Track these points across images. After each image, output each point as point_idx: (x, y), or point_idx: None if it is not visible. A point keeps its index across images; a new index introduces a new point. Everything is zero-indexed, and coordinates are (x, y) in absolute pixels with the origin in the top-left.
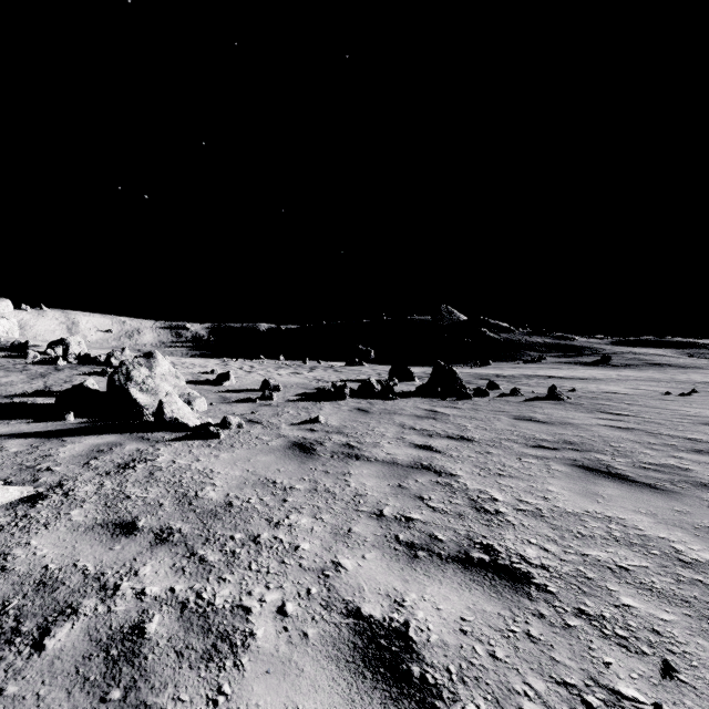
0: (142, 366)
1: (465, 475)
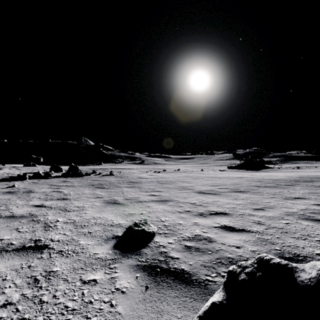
0: None
1: (66, 191)
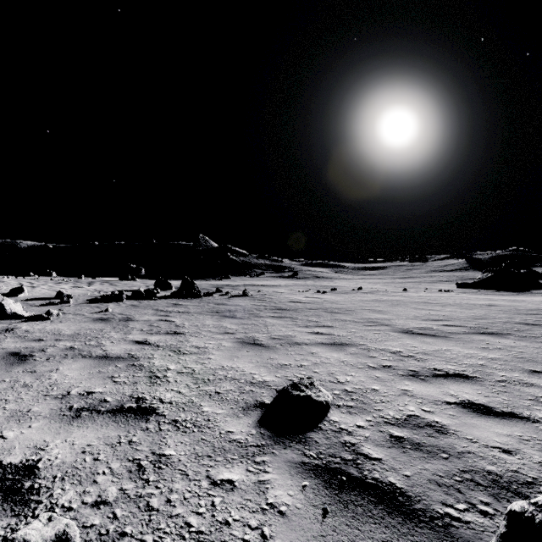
0: None
1: (178, 321)
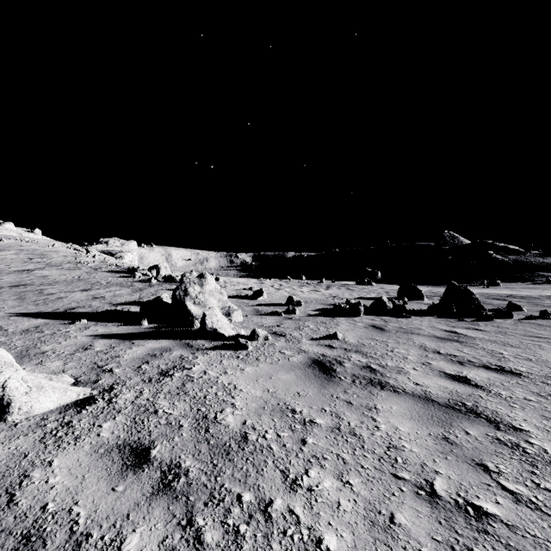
0: (196, 284)
1: (537, 432)
